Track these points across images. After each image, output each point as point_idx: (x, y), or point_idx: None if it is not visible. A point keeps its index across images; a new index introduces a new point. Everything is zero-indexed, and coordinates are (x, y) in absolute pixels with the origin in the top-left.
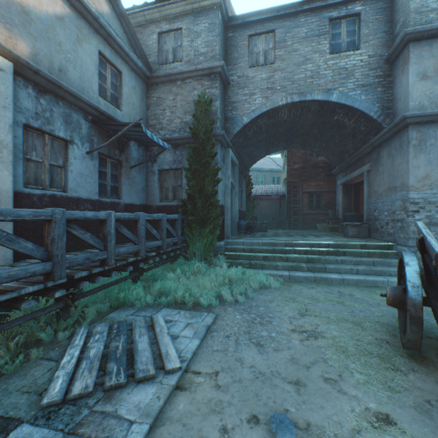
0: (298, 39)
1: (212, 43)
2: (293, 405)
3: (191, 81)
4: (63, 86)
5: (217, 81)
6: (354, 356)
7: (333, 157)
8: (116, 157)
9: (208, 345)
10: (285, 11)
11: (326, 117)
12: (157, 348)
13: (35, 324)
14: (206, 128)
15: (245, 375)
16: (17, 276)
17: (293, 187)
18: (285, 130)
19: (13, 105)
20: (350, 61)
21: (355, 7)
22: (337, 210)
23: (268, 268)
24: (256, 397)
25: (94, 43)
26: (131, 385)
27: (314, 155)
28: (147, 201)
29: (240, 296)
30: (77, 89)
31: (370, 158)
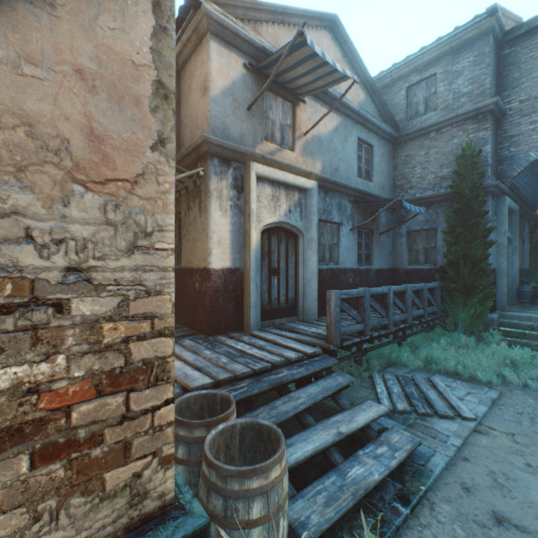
0: None
1: (479, 78)
2: None
3: (448, 130)
4: (339, 183)
5: (487, 121)
6: None
7: None
8: (368, 227)
9: (496, 413)
10: None
11: None
12: (445, 402)
13: (347, 363)
14: (472, 184)
15: None
16: (352, 331)
17: None
18: None
19: (317, 211)
20: None
21: None
22: None
23: None
24: None
25: (354, 134)
26: (435, 417)
27: None
28: (393, 264)
29: (530, 381)
30: (344, 180)
31: None
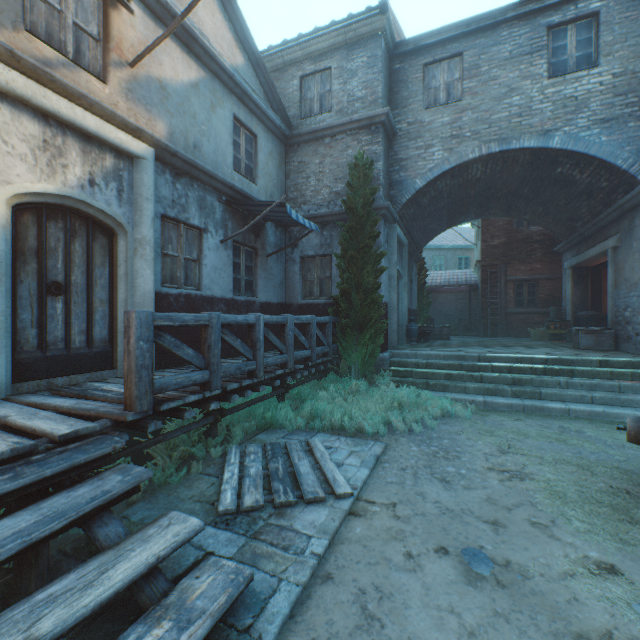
0: (498, 61)
1: (372, 83)
2: (489, 543)
3: (343, 137)
4: (199, 166)
5: (380, 134)
6: (575, 503)
7: (556, 226)
8: (250, 243)
9: (379, 476)
10: (478, 25)
11: (542, 170)
12: (321, 474)
13: (188, 438)
14: (365, 200)
15: (428, 509)
16: (182, 383)
17: (490, 274)
18: (477, 191)
19: (154, 196)
20: (582, 85)
21: (590, 4)
22: (562, 307)
23: (453, 391)
24: (443, 531)
25: (228, 106)
26: (300, 505)
27: (525, 223)
28: (286, 298)
29: (415, 424)
30: (211, 166)
31: (618, 228)
